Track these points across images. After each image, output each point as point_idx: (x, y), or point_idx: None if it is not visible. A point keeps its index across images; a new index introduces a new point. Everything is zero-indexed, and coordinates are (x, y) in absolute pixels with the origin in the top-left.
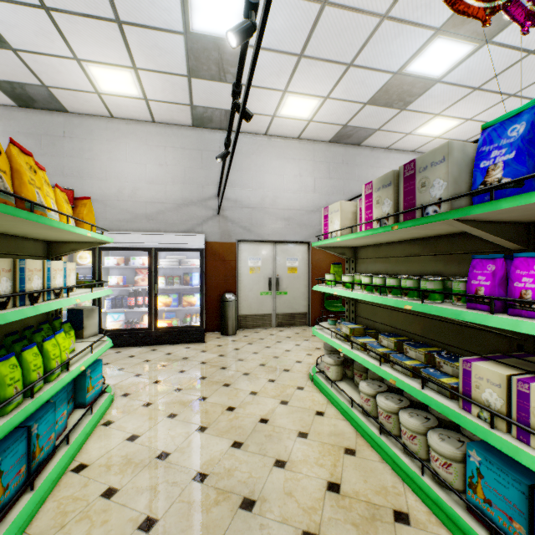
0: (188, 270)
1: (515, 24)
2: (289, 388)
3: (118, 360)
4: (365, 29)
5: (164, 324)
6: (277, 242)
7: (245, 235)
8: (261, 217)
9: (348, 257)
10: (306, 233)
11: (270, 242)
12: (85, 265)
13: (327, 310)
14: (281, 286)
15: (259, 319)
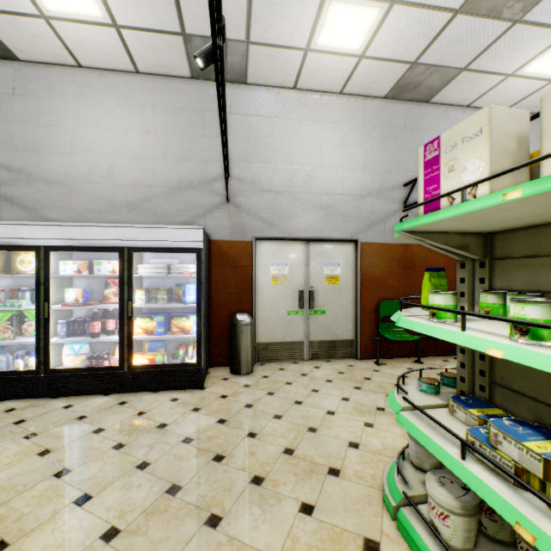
0: (184, 280)
1: None
2: (347, 544)
3: (54, 427)
4: None
5: (143, 361)
6: (311, 240)
7: (265, 230)
8: (288, 205)
9: (473, 254)
10: (352, 228)
11: (301, 241)
12: (29, 273)
13: (383, 338)
14: (316, 302)
15: (285, 349)
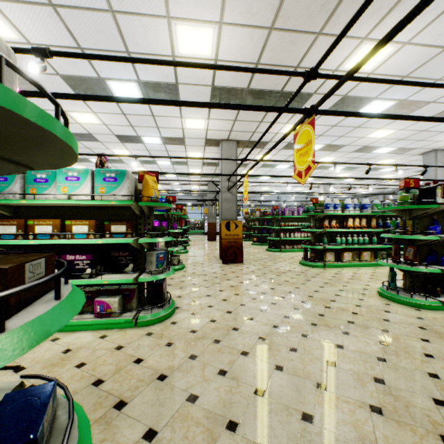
0: None
1: (87, 142)
2: None
3: None
4: None
5: None
6: None
7: None
8: None
9: None
10: None
11: None
12: None
13: None
14: None
15: None
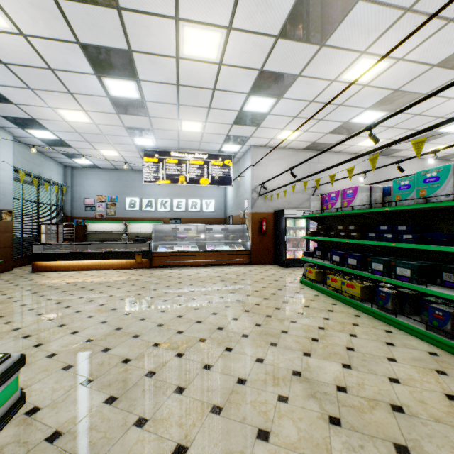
0: None
1: None
2: None
3: None
4: None
5: None
6: None
7: None
8: None
9: None
10: None
11: None
12: None
13: None
14: None
15: None
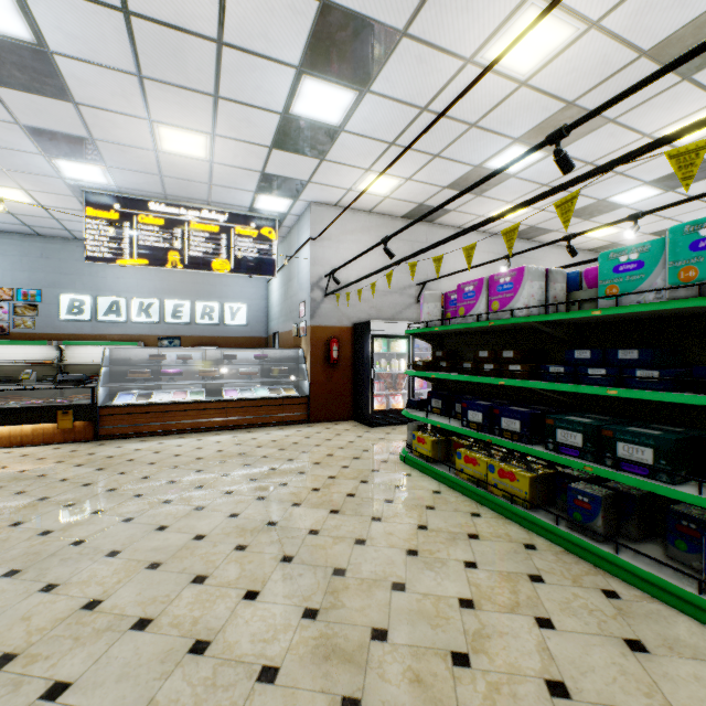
0: None
1: None
2: None
3: None
4: (698, 207)
5: None
6: None
7: None
8: None
9: None
10: None
11: None
12: None
13: None
14: None
15: None
